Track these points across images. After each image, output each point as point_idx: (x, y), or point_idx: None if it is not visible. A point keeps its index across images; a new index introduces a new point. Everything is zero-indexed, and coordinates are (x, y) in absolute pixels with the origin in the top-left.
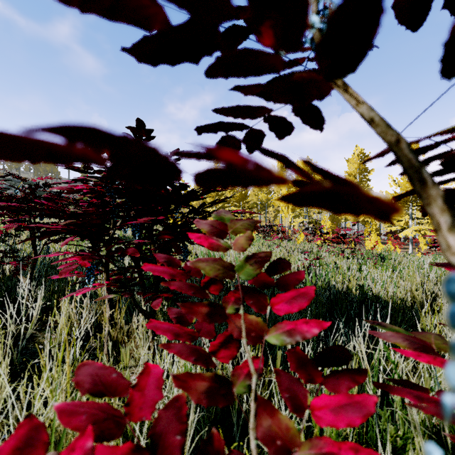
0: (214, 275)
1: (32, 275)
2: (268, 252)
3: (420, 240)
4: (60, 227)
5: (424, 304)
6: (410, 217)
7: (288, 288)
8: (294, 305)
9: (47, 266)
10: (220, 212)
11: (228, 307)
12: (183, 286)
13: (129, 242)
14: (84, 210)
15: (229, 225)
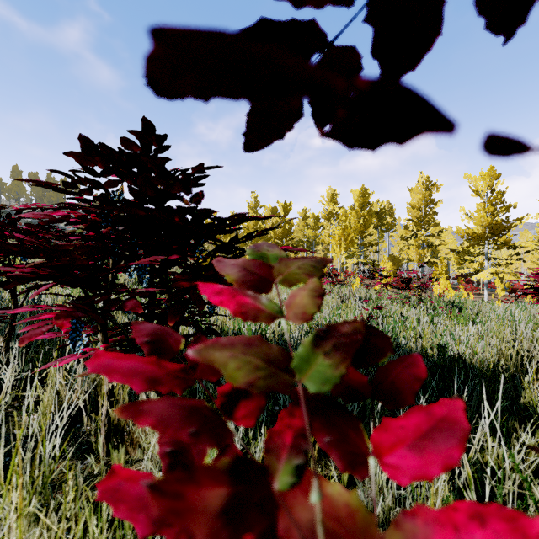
0: (245, 384)
1: (11, 333)
2: (357, 324)
3: (497, 285)
4: (27, 271)
5: (518, 368)
6: (486, 257)
7: (404, 403)
8: (433, 457)
9: (39, 320)
10: (259, 246)
11: (279, 470)
12: (169, 418)
13: (131, 291)
14: (56, 245)
15: (276, 269)
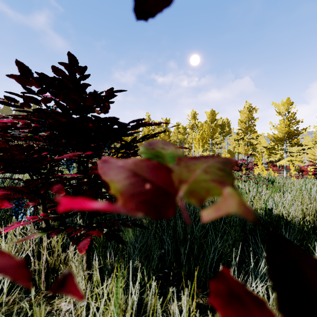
0: None
1: None
2: None
3: (291, 167)
4: None
5: (315, 221)
6: (284, 151)
7: None
8: None
9: None
10: (154, 145)
11: None
12: None
13: (58, 177)
14: None
15: (178, 174)
